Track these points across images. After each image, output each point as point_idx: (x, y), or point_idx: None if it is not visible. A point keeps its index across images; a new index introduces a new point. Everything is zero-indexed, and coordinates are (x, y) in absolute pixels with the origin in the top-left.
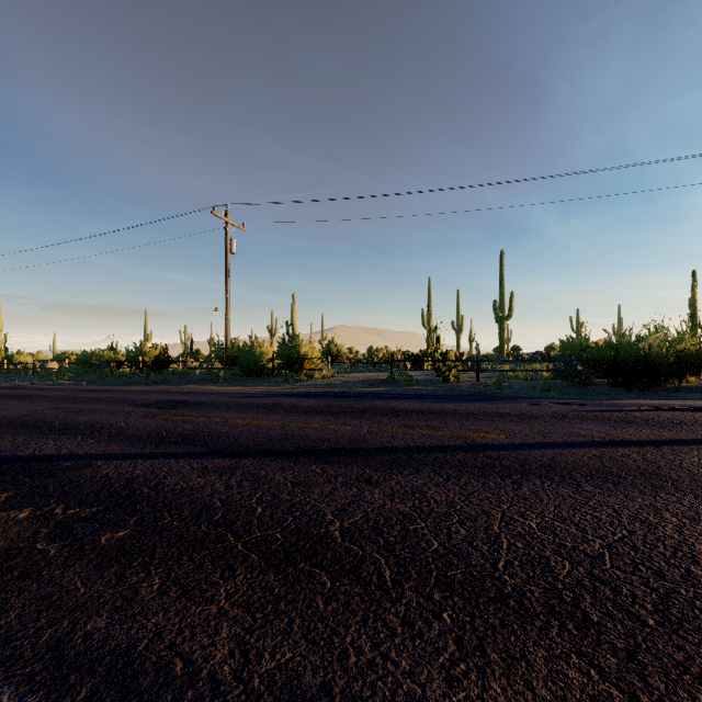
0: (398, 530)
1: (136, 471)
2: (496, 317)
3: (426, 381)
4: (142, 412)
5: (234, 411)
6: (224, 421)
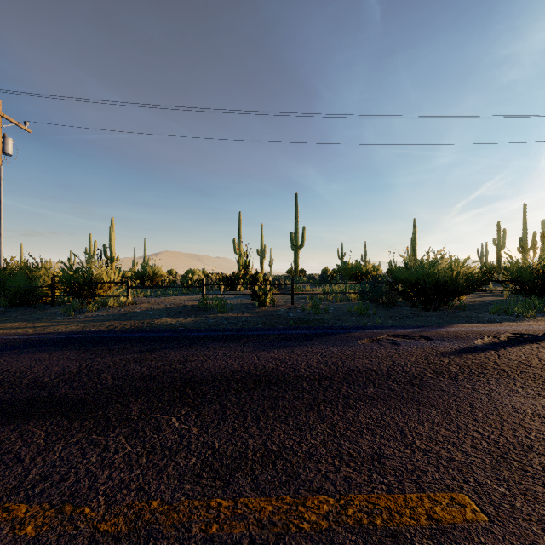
0: None
1: None
2: (292, 246)
3: (241, 306)
4: None
5: None
6: None
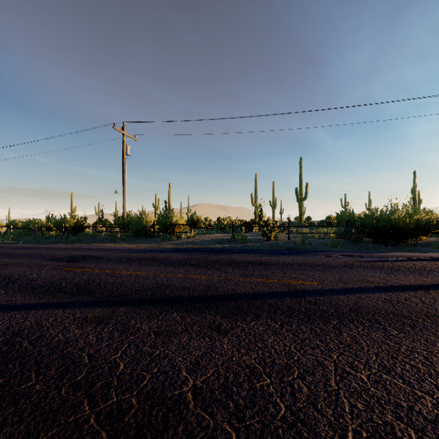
0: (246, 389)
1: (25, 322)
2: (297, 198)
3: (255, 239)
4: (53, 265)
5: (122, 264)
6: (112, 272)
